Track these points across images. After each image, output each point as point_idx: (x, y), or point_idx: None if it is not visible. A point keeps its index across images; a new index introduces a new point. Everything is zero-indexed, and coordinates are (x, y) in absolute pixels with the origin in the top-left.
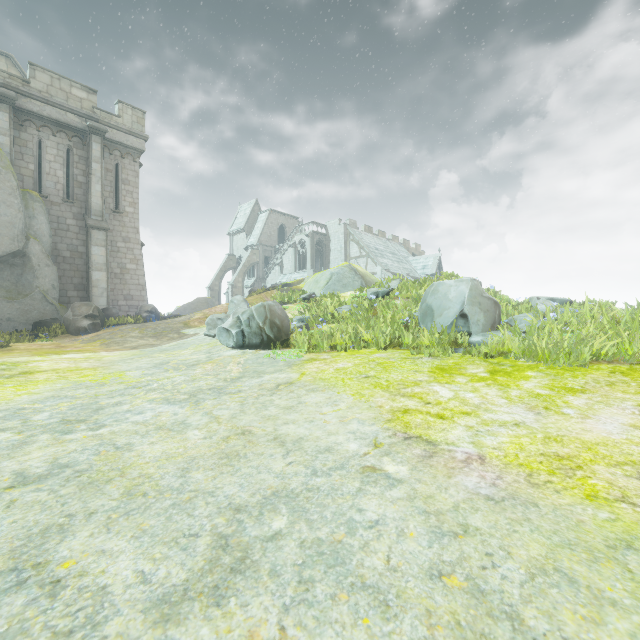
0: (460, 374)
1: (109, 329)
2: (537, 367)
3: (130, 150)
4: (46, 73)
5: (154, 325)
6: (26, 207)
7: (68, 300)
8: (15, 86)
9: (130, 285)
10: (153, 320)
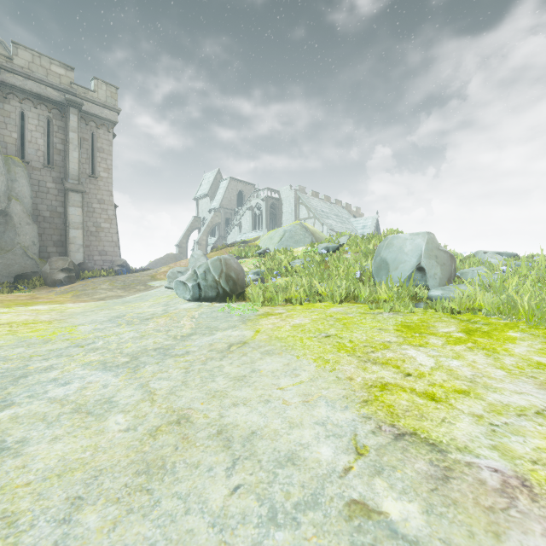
0: (431, 334)
1: (83, 281)
2: (517, 326)
3: (104, 121)
4: (28, 51)
5: (124, 278)
6: (8, 171)
7: (48, 255)
8: None
9: (104, 242)
10: (124, 273)
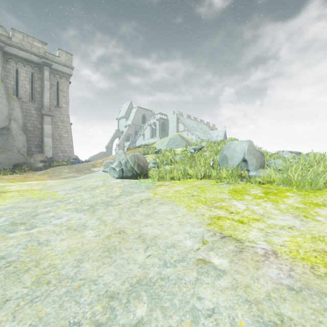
0: (247, 194)
1: (53, 168)
2: (291, 190)
3: (64, 74)
4: (20, 34)
5: (76, 166)
6: (9, 104)
7: (32, 153)
8: (3, 40)
9: (64, 145)
10: (76, 163)
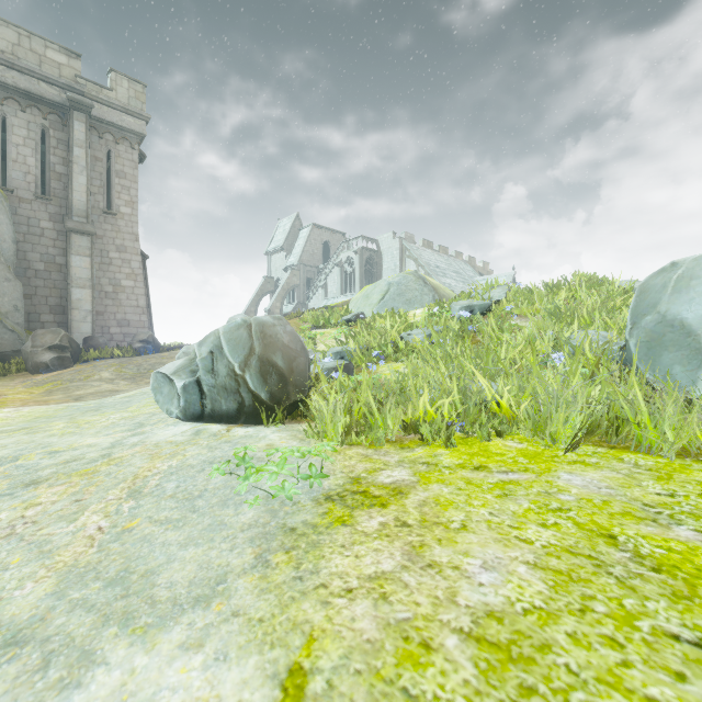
0: None
1: (83, 365)
2: None
3: (126, 134)
4: (11, 28)
5: (142, 360)
6: None
7: (41, 326)
8: None
9: (126, 307)
10: (149, 352)
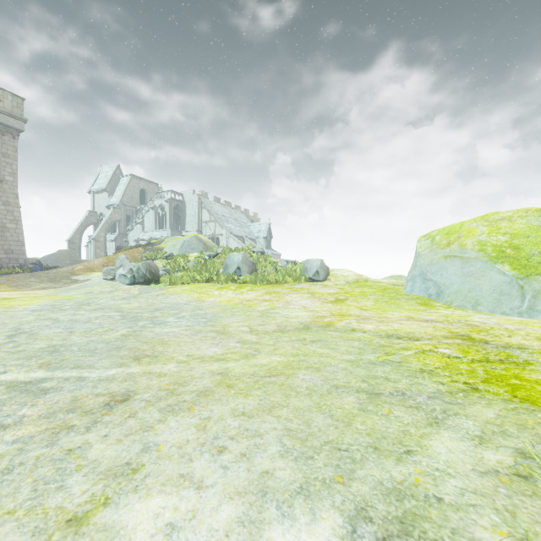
0: (226, 288)
1: (1, 277)
2: (252, 286)
3: (10, 129)
4: None
5: (44, 274)
6: None
7: None
8: None
9: (10, 241)
10: (38, 270)
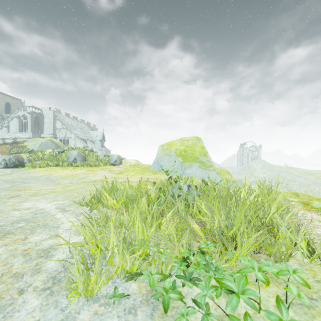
0: (67, 169)
1: None
2: (81, 167)
3: None
4: None
5: None
6: None
7: None
8: None
9: None
10: None
